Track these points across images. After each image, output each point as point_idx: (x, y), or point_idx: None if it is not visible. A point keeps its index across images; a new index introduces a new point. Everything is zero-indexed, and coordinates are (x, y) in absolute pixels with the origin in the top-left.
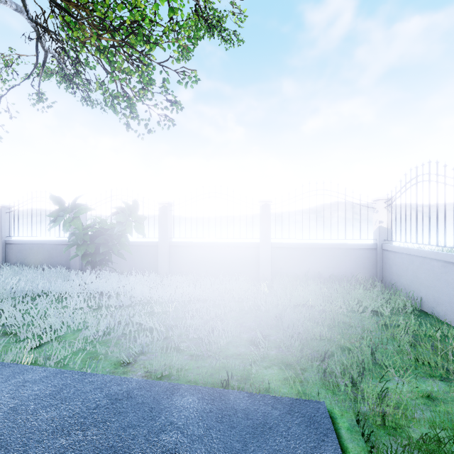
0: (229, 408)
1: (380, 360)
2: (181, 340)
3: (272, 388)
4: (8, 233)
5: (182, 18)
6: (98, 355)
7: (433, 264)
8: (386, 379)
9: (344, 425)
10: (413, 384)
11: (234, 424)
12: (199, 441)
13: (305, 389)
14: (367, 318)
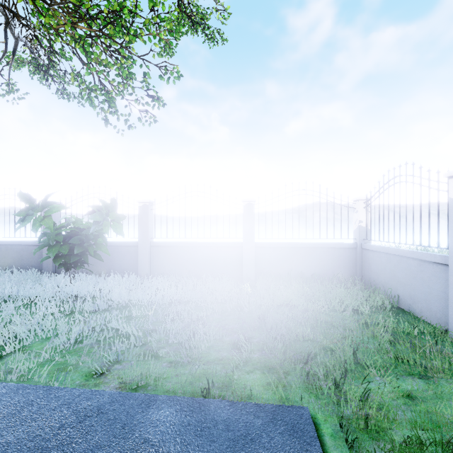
0: (209, 419)
1: (362, 360)
2: (160, 345)
3: (254, 394)
4: None
5: (163, 10)
6: (68, 365)
7: (409, 263)
8: (368, 379)
9: (327, 432)
10: (394, 384)
11: (214, 437)
12: None
13: (288, 394)
14: (348, 317)
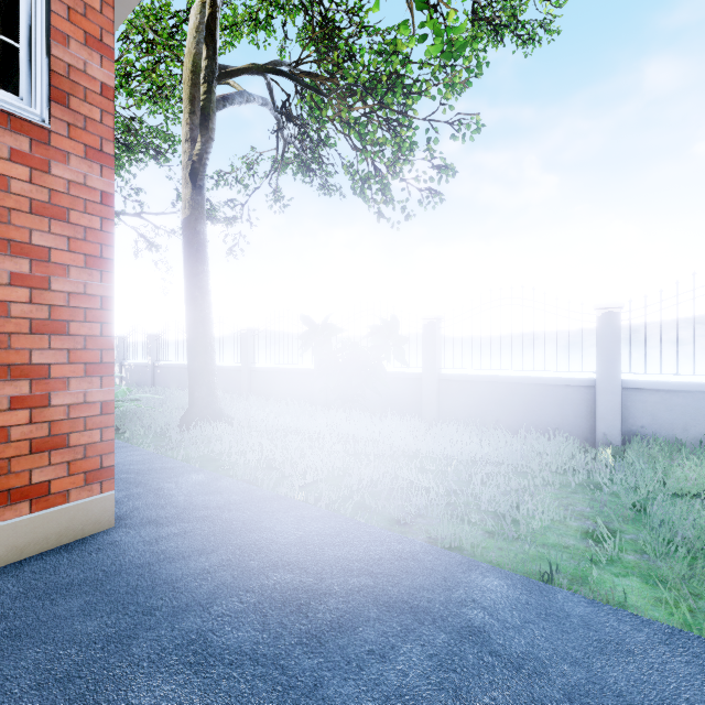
0: (556, 608)
1: None
2: (469, 510)
3: (629, 604)
4: (252, 360)
5: None
6: (368, 506)
7: None
8: None
9: None
10: None
11: (566, 628)
12: (515, 631)
13: (699, 624)
14: None
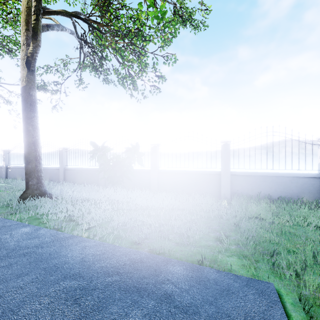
0: (204, 277)
1: None
2: (169, 233)
3: (233, 269)
4: (66, 164)
5: (167, 21)
6: (121, 236)
7: None
8: None
9: (288, 301)
10: None
11: (208, 286)
12: (186, 292)
13: (258, 274)
14: (311, 231)
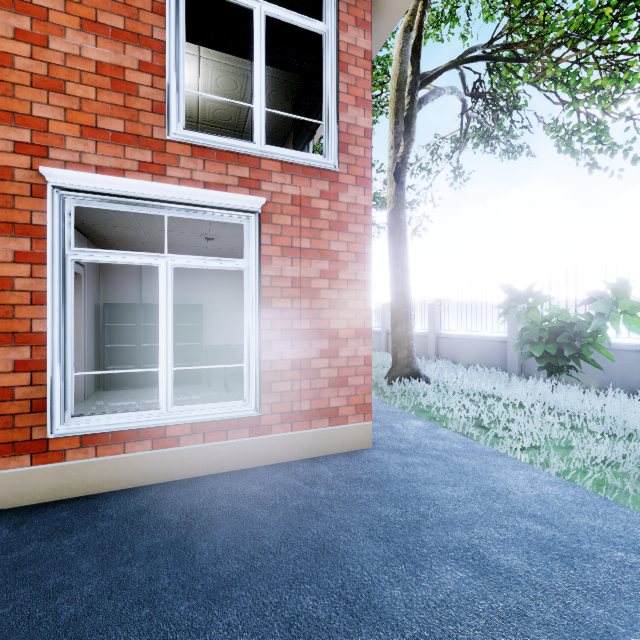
0: None
1: None
2: None
3: None
4: (438, 327)
5: None
6: (611, 486)
7: None
8: None
9: None
10: None
11: None
12: None
13: None
14: None
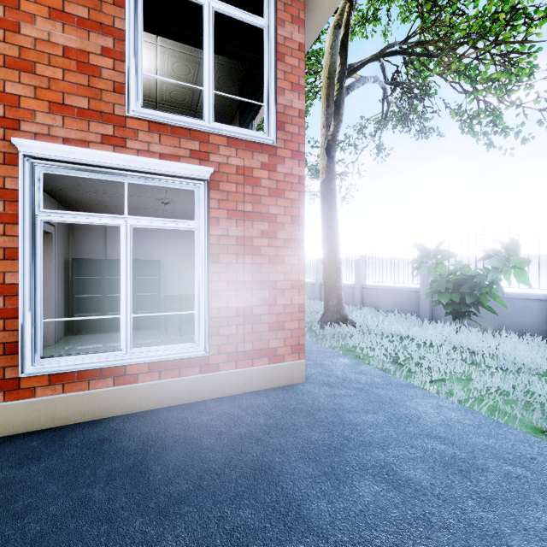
0: None
1: None
2: None
3: None
4: (363, 279)
5: None
6: (502, 411)
7: None
8: None
9: None
10: None
11: None
12: None
13: None
14: None
